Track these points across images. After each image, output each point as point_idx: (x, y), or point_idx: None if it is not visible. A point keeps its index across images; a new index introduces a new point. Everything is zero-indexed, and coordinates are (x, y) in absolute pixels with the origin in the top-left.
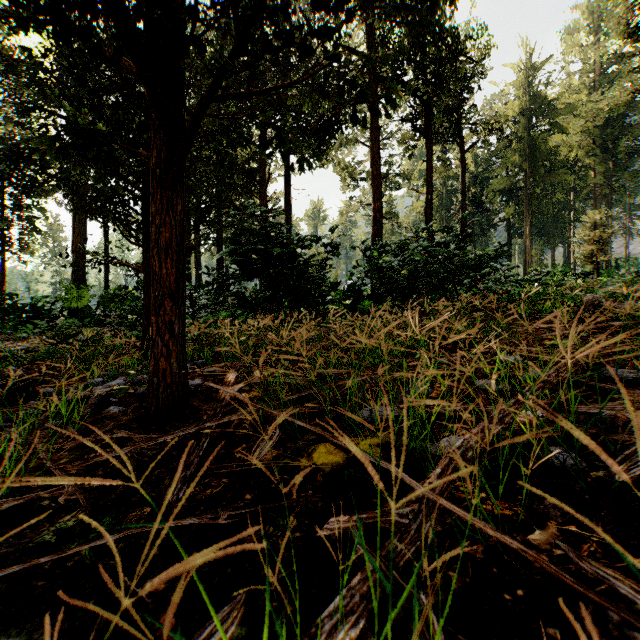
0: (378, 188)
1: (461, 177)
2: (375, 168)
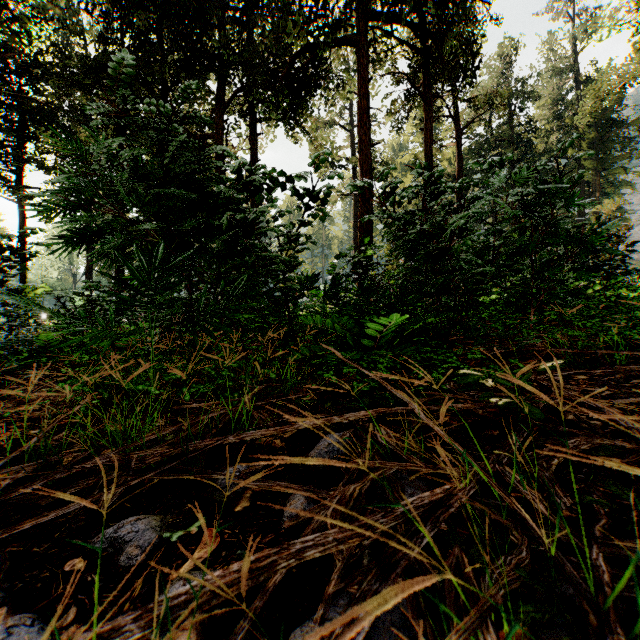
0: (367, 157)
1: (457, 159)
2: (363, 131)
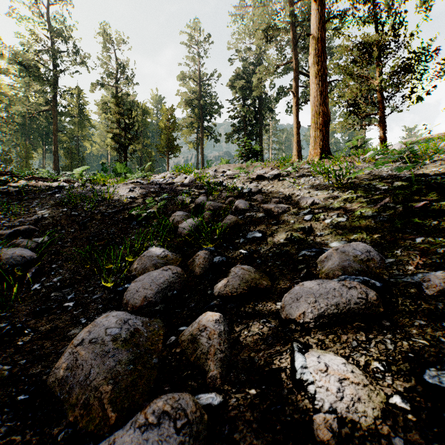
0: None
1: None
2: None
